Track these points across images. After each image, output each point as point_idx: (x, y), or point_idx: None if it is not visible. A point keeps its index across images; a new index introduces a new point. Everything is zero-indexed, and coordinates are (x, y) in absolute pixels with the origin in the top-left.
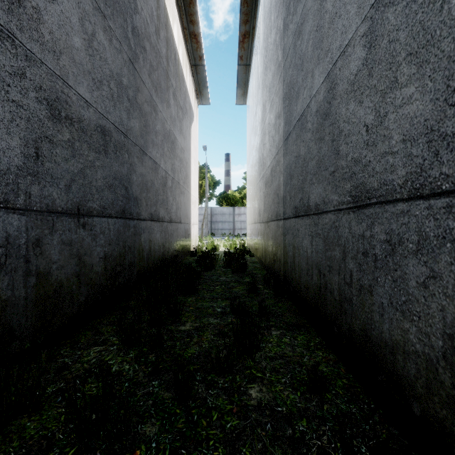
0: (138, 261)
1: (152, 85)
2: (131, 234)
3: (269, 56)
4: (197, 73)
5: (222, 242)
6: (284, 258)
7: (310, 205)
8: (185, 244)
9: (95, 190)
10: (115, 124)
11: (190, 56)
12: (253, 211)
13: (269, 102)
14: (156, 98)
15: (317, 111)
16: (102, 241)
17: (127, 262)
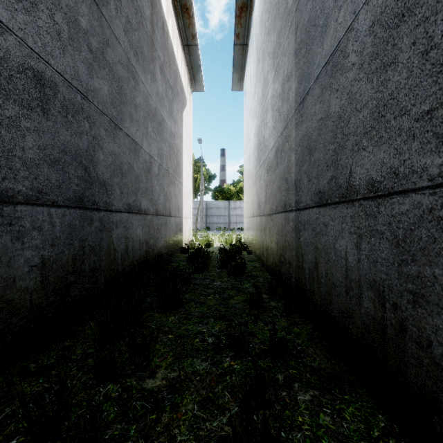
0: (107, 264)
1: (130, 46)
2: (94, 229)
3: (273, 14)
4: (190, 55)
5: (217, 236)
6: (298, 261)
7: (354, 184)
8: (175, 239)
9: (21, 164)
10: (64, 75)
11: (182, 34)
12: (251, 203)
13: (273, 69)
14: (136, 64)
15: (374, 23)
16: (37, 241)
17: (88, 268)
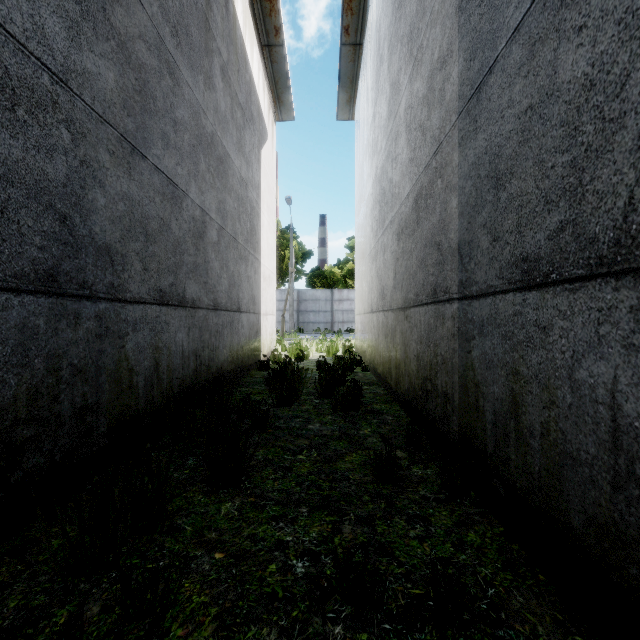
0: (113, 398)
1: (163, 17)
2: (84, 335)
3: None
4: (273, 61)
5: (315, 343)
6: (466, 395)
7: None
8: (249, 348)
9: None
10: (7, 25)
11: (259, 27)
12: (367, 291)
13: (410, 60)
14: (176, 51)
15: None
16: None
17: (69, 408)
